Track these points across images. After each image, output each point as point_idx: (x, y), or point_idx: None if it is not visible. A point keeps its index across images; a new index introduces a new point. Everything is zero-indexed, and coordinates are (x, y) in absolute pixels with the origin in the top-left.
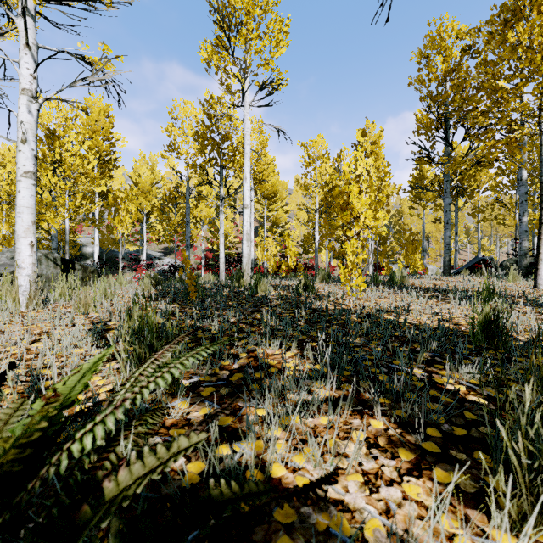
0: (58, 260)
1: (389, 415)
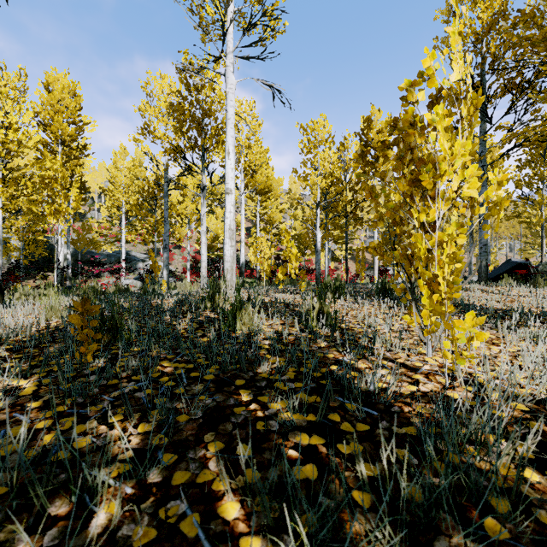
0: None
1: None
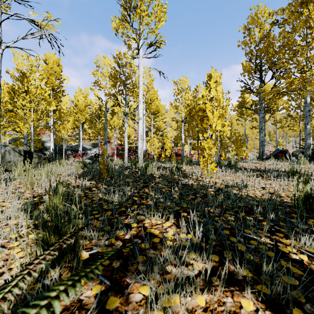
0: (21, 151)
1: (257, 295)
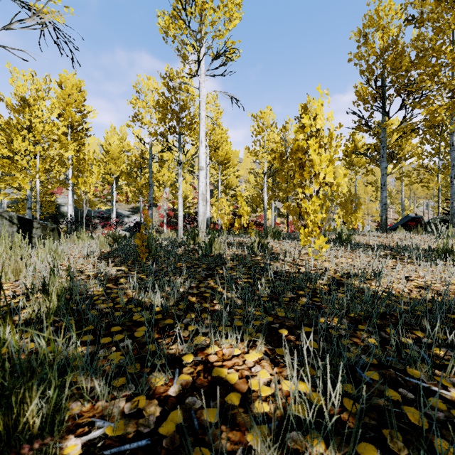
0: (14, 218)
1: None
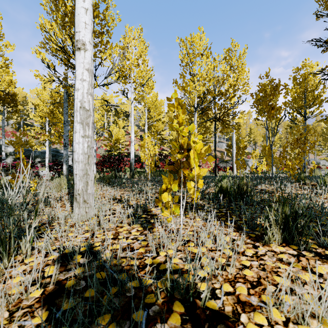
0: None
1: None
